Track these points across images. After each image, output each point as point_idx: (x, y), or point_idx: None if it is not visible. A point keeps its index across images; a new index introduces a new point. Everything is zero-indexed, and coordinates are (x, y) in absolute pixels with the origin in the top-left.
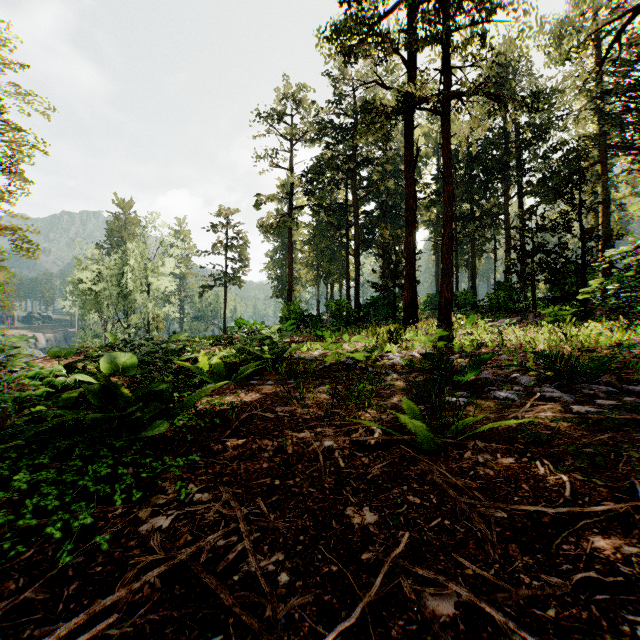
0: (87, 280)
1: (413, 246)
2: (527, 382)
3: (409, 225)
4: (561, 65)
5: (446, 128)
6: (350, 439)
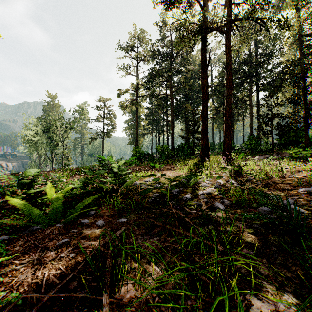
0: (29, 135)
1: (206, 114)
2: None
3: (204, 101)
4: (292, 9)
5: (227, 42)
6: None
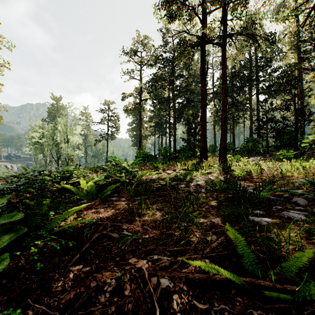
0: (36, 137)
1: (205, 118)
2: (302, 202)
3: (203, 107)
4: (283, 22)
5: (223, 55)
6: (186, 276)
